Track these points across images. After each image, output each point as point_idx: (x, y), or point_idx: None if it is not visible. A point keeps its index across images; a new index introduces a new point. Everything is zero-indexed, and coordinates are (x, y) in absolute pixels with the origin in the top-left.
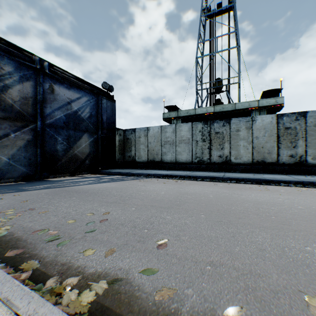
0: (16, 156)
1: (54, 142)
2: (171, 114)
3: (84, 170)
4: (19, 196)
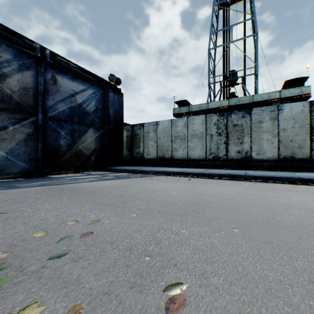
0: (15, 151)
1: (56, 136)
2: (181, 109)
3: (89, 166)
4: (3, 195)
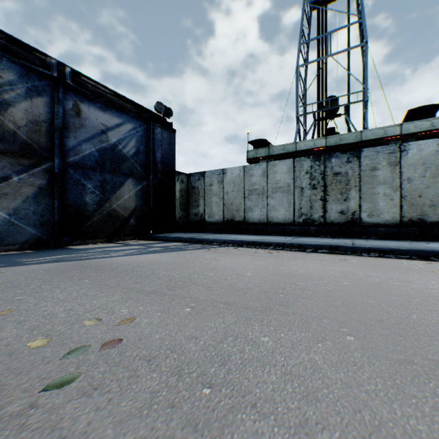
0: (21, 211)
1: (80, 190)
2: (258, 152)
3: (128, 233)
4: None
